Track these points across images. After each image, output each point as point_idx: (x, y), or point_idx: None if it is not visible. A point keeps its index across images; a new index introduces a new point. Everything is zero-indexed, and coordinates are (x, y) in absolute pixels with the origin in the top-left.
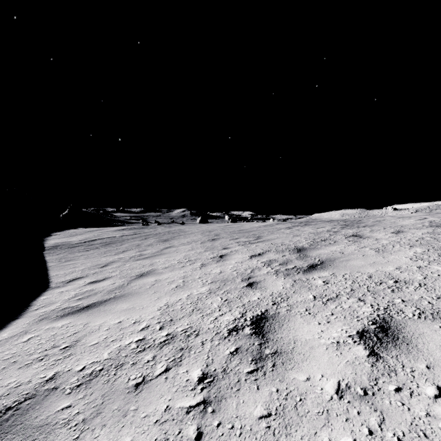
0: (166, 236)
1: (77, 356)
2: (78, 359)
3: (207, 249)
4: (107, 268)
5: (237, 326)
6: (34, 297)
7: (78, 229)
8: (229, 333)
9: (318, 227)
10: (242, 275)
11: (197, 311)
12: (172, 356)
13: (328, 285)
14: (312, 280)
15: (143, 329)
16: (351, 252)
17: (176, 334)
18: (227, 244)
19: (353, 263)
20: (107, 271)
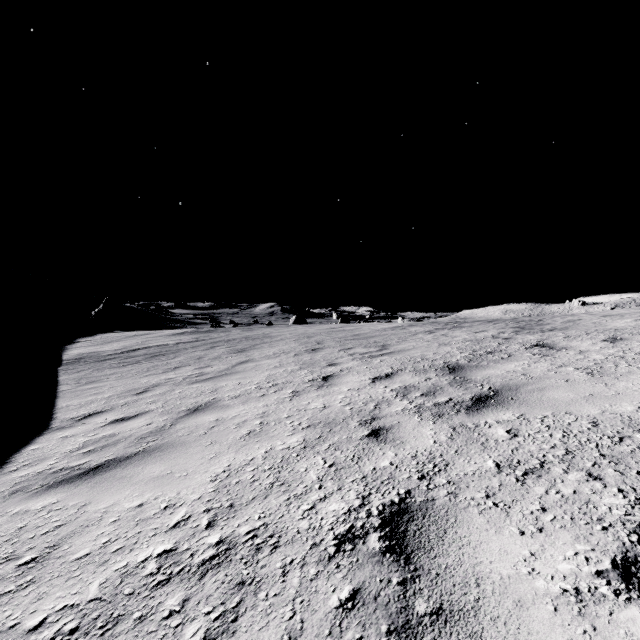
0: (243, 344)
1: (41, 587)
2: (40, 595)
3: (304, 366)
4: (146, 396)
5: (353, 528)
6: (19, 446)
7: (116, 333)
8: (338, 547)
9: (475, 331)
10: (361, 413)
11: (279, 486)
12: (220, 604)
13: (518, 440)
14: (486, 428)
15: (178, 524)
16: (544, 374)
17: (236, 542)
18: (334, 357)
19: (554, 395)
20: (144, 400)
